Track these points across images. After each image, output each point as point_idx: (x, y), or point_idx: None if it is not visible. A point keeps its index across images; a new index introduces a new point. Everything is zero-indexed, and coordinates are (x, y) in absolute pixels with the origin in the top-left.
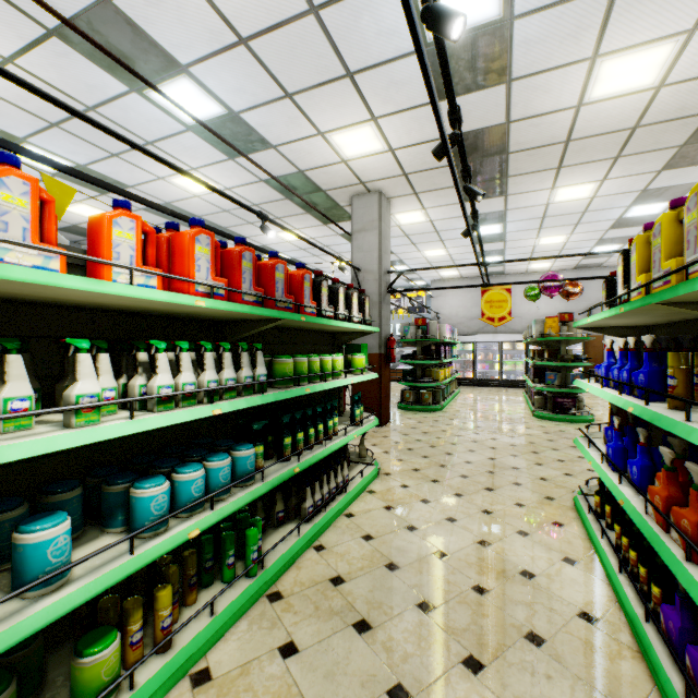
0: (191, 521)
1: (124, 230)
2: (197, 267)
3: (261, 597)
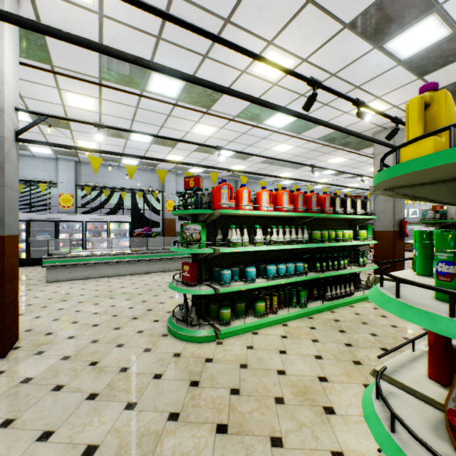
0: (282, 279)
1: (265, 195)
2: (284, 202)
3: (305, 316)
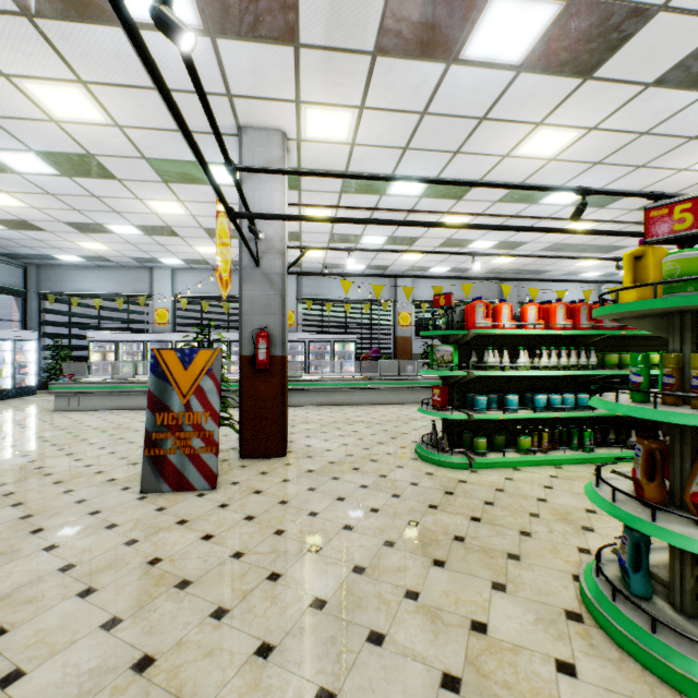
0: (554, 413)
1: (531, 310)
2: (558, 318)
3: (590, 463)
